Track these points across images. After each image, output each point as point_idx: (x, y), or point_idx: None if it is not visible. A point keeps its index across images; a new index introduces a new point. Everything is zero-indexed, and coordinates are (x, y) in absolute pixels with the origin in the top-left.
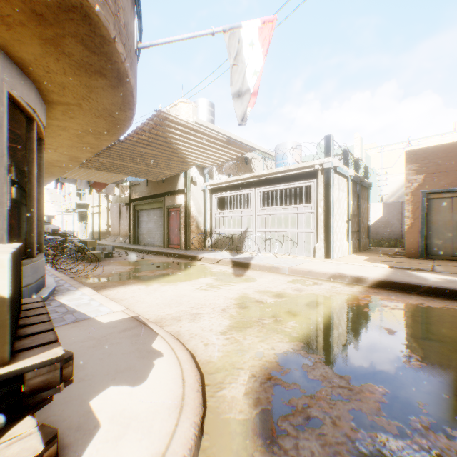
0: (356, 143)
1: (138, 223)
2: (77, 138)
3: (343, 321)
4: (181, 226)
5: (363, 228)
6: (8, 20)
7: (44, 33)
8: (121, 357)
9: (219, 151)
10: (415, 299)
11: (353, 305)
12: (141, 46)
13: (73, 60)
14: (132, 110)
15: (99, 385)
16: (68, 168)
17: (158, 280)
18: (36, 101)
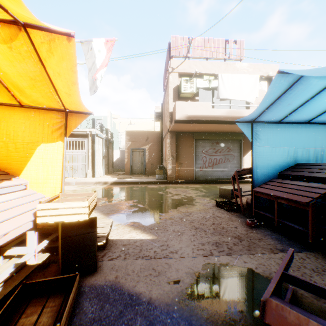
0: (108, 115)
1: None
2: None
3: (99, 192)
4: None
5: (110, 163)
6: None
7: None
8: None
9: None
10: (122, 186)
11: (103, 189)
12: None
13: None
14: None
15: None
16: None
17: None
18: None
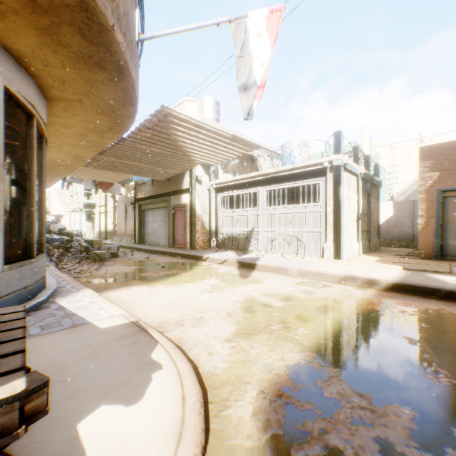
0: (365, 141)
1: (144, 223)
2: (80, 137)
3: (358, 328)
4: (186, 225)
5: (373, 228)
6: (1, 8)
7: (39, 22)
8: (117, 369)
9: (225, 148)
10: (434, 304)
11: (368, 310)
12: (143, 38)
13: (72, 51)
14: (134, 105)
15: (90, 404)
16: (74, 167)
17: (162, 281)
18: (35, 97)
